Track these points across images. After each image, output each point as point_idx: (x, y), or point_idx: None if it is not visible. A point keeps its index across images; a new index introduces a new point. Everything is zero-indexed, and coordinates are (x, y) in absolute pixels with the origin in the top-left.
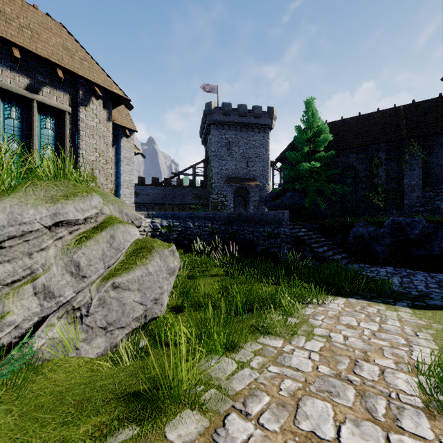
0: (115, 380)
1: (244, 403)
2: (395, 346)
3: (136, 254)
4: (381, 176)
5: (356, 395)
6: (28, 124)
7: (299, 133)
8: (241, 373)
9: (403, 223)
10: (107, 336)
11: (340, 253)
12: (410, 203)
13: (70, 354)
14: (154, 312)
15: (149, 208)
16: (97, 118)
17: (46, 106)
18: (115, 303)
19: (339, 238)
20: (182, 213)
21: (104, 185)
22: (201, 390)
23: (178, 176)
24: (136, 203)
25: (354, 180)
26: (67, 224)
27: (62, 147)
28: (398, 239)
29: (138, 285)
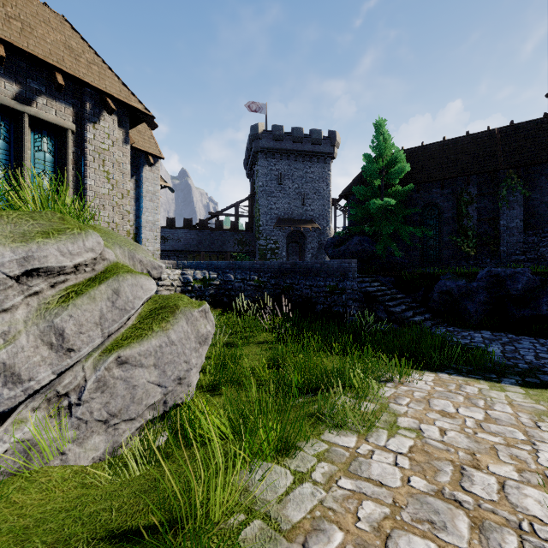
0: (114, 503)
1: (305, 545)
2: (512, 444)
3: (154, 316)
4: (471, 217)
5: (471, 527)
6: (17, 145)
7: (369, 162)
8: (299, 491)
9: (502, 275)
10: (109, 433)
11: (422, 314)
12: (508, 250)
13: (51, 462)
14: (178, 396)
15: (180, 256)
16: (109, 139)
17: (41, 121)
18: (121, 385)
19: (420, 294)
20: (221, 263)
21: (120, 225)
22: (239, 523)
23: (216, 216)
24: (163, 251)
25: (437, 221)
26: (46, 273)
27: (63, 176)
28: (495, 296)
29: (154, 359)
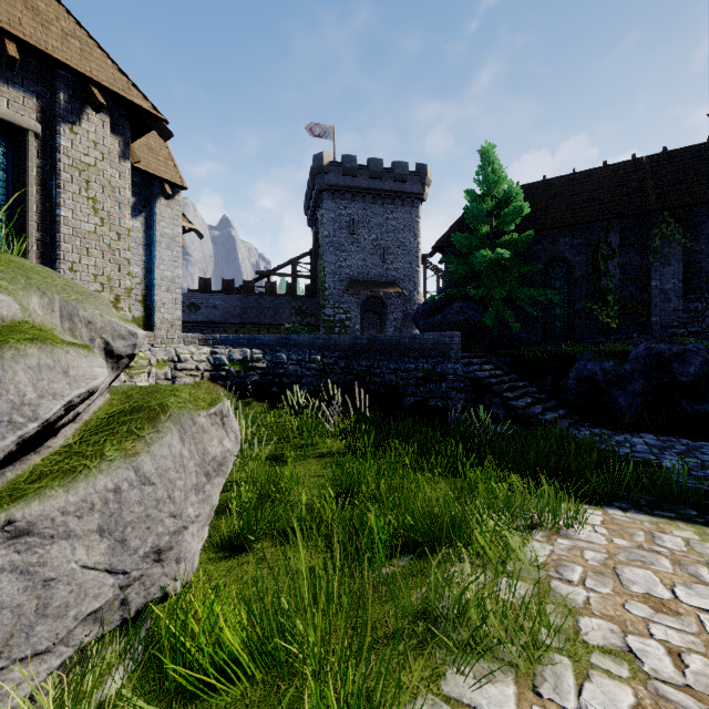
0: None
1: None
2: None
3: (113, 427)
4: (612, 276)
5: None
6: None
7: (474, 201)
8: None
9: (666, 354)
10: None
11: (553, 409)
12: (663, 320)
13: None
14: (155, 585)
15: (217, 330)
16: (97, 150)
17: None
18: (14, 584)
19: (549, 381)
20: (268, 337)
21: (114, 280)
22: None
23: (267, 277)
24: (194, 323)
25: (565, 282)
26: None
27: (22, 202)
28: (657, 383)
29: (100, 518)
